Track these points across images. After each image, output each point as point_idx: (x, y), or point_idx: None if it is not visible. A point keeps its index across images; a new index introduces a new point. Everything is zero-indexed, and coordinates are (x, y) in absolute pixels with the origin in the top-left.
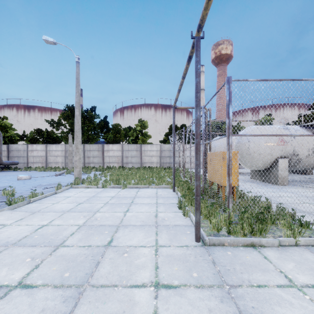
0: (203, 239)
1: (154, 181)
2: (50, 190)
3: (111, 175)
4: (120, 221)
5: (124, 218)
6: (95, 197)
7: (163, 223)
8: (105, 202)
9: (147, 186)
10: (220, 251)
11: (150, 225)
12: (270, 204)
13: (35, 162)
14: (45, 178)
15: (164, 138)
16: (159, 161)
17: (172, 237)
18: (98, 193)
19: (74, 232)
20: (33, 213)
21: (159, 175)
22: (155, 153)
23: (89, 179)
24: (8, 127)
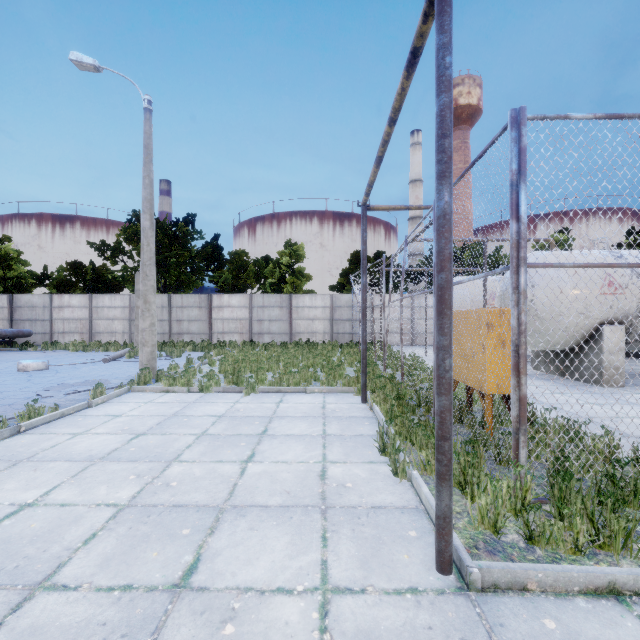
0: (463, 567)
1: (318, 375)
2: (79, 398)
3: (222, 361)
4: (230, 490)
5: (240, 480)
6: (178, 418)
7: (341, 501)
8: (200, 431)
9: (303, 389)
10: (519, 617)
11: (306, 508)
12: (618, 446)
13: (67, 332)
14: (80, 368)
15: (340, 280)
16: (328, 329)
17: (368, 552)
18: (188, 406)
19: (97, 532)
20: (13, 463)
21: (330, 361)
22: (321, 313)
23: (174, 370)
24: (12, 258)
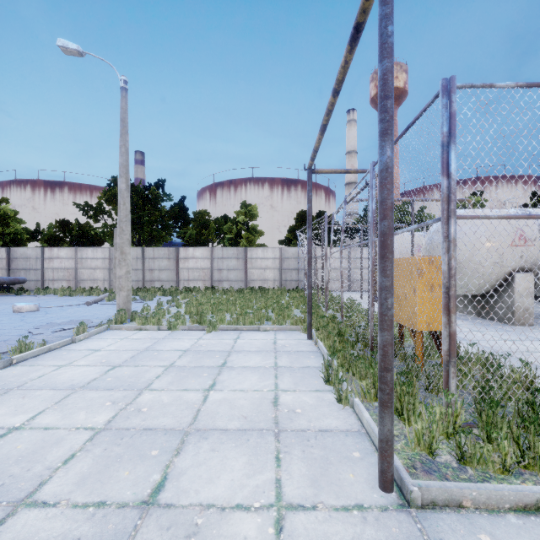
0: (404, 485)
1: (269, 316)
2: (65, 335)
3: (187, 304)
4: (194, 415)
5: (202, 407)
6: (149, 352)
7: (291, 425)
8: (168, 363)
9: (257, 327)
10: (457, 533)
11: (261, 431)
12: (534, 376)
13: (56, 279)
14: (67, 310)
15: (287, 235)
16: (278, 277)
17: (318, 471)
18: (158, 342)
19: (75, 453)
20: (4, 391)
21: (279, 304)
22: (271, 263)
23: (146, 311)
24: (9, 217)
